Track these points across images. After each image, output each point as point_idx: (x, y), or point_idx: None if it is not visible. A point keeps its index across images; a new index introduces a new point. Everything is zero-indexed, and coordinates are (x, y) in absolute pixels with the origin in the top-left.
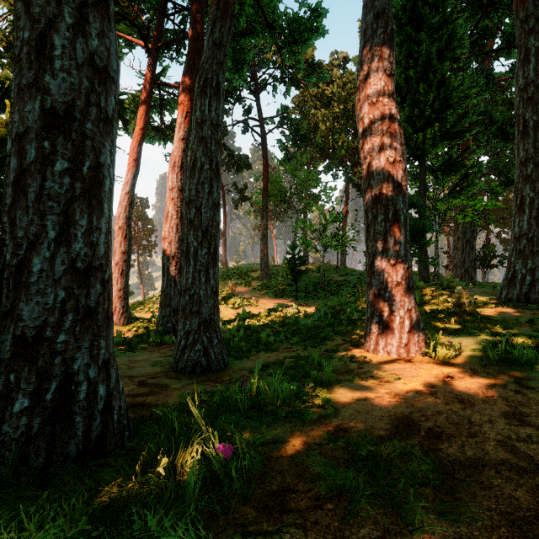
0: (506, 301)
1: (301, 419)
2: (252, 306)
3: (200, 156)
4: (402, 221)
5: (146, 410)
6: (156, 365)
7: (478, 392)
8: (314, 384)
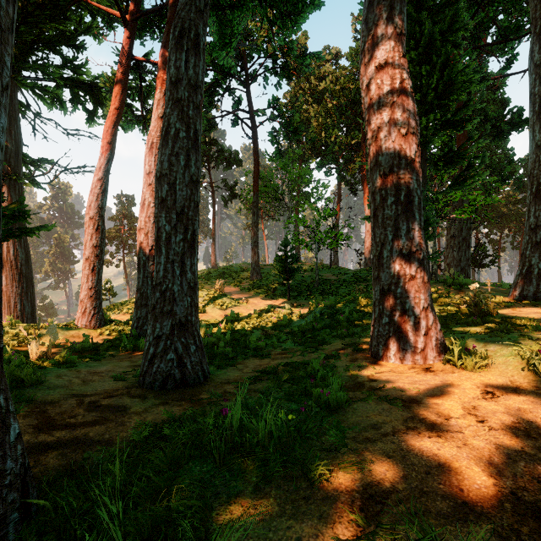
0: (521, 299)
1: (307, 475)
2: (241, 306)
3: (174, 121)
4: (417, 204)
5: (83, 452)
6: (119, 377)
7: (540, 417)
8: (318, 406)
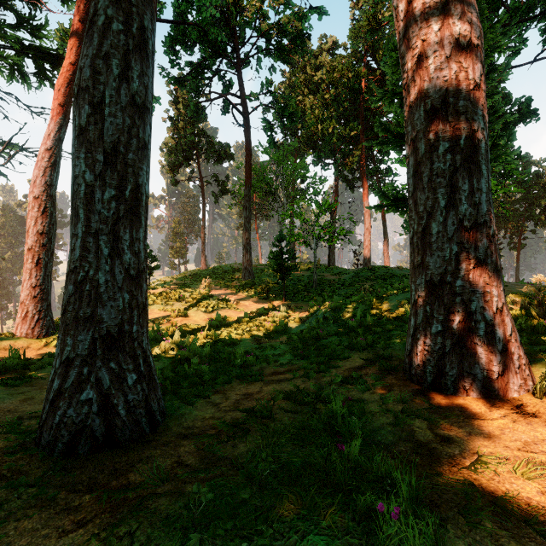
0: None
1: None
2: (230, 309)
3: (104, 5)
4: (483, 152)
5: None
6: (13, 426)
7: None
8: (369, 537)
